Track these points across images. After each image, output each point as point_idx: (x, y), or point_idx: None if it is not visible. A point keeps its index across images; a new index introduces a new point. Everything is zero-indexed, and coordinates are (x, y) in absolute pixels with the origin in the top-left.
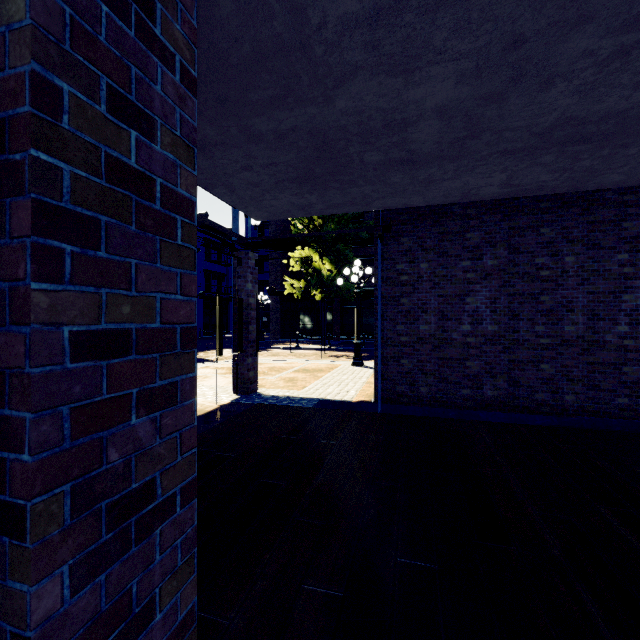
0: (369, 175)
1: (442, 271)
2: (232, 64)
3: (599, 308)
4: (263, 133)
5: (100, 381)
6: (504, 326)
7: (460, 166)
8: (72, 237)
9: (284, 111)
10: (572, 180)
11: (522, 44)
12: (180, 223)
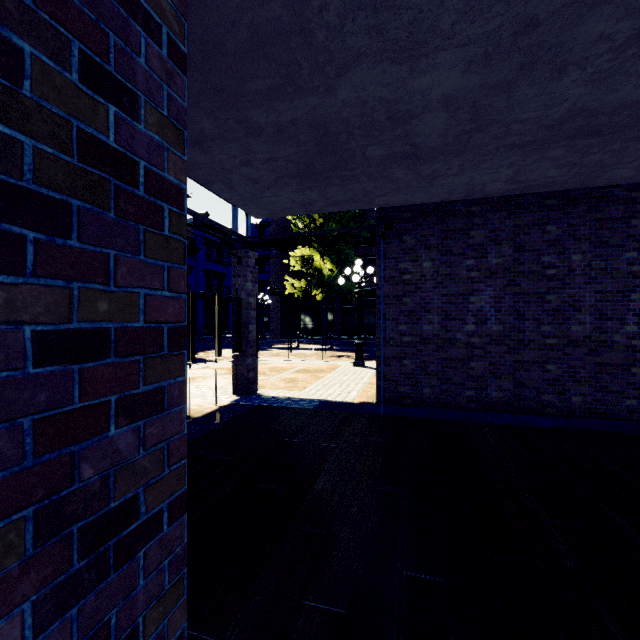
0: (371, 171)
1: (445, 270)
2: (229, 51)
3: (607, 307)
4: (262, 126)
5: (71, 388)
6: (509, 326)
7: (465, 161)
8: (35, 222)
9: (284, 102)
10: (580, 176)
11: (535, 28)
12: (167, 212)
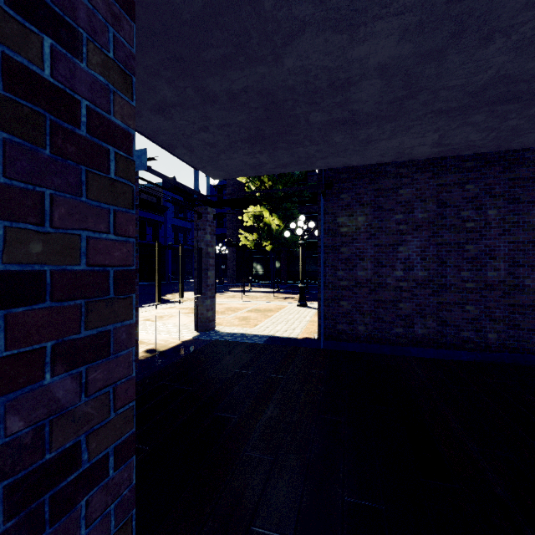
0: (314, 135)
1: (377, 223)
2: (185, 20)
3: (519, 256)
4: (217, 94)
5: None
6: (433, 272)
7: (397, 126)
8: None
9: (236, 71)
10: (498, 139)
11: None
12: (113, 155)
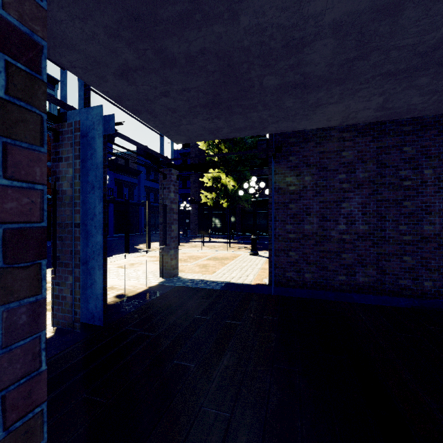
0: (267, 100)
1: (322, 182)
2: None
3: None
4: (176, 56)
5: None
6: (373, 226)
7: (345, 90)
8: None
9: (193, 30)
10: (438, 103)
11: None
12: (3, 65)
